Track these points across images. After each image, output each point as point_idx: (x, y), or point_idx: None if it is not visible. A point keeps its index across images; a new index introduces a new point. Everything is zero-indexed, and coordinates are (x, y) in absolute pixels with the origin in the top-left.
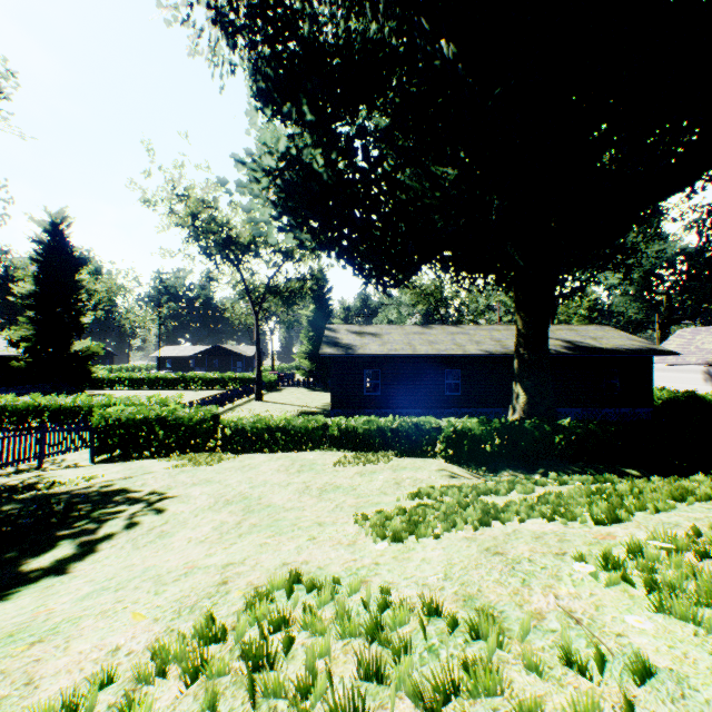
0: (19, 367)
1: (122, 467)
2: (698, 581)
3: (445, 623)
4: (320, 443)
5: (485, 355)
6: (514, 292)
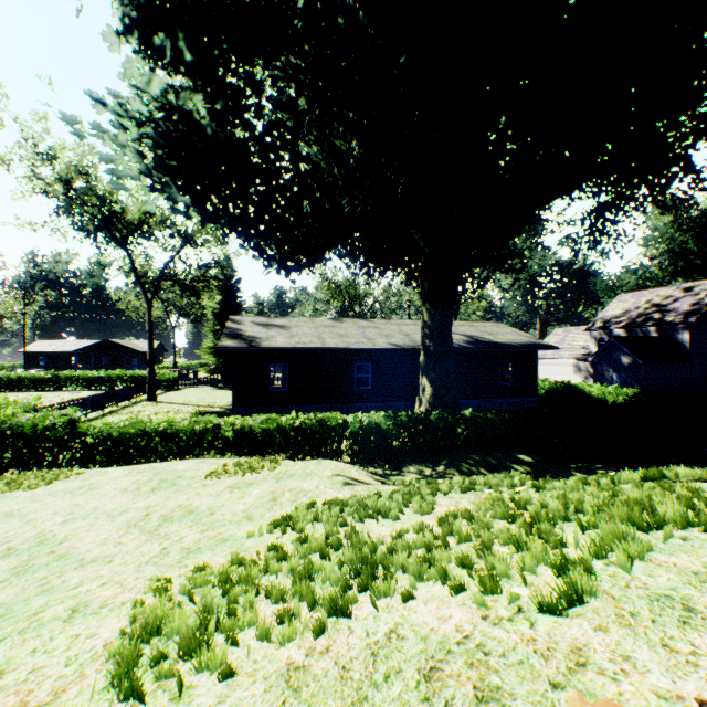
0: None
1: None
2: None
3: None
4: (211, 447)
5: (394, 348)
6: (421, 283)
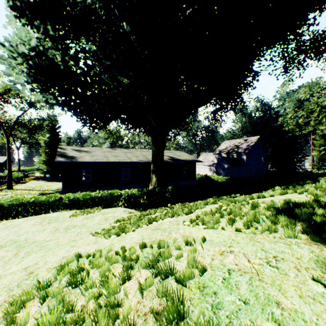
0: None
1: None
2: (213, 219)
3: (148, 249)
4: (58, 208)
5: (140, 162)
6: (151, 136)
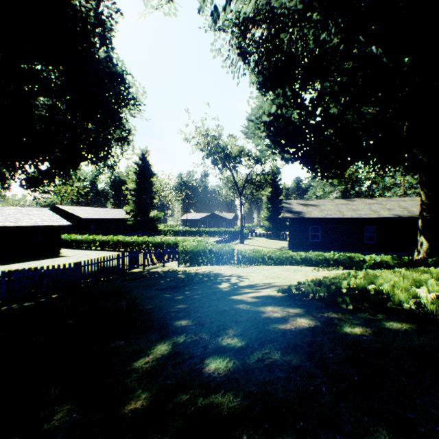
0: (130, 224)
1: (204, 267)
2: None
3: None
4: (290, 265)
5: (395, 217)
6: (418, 176)
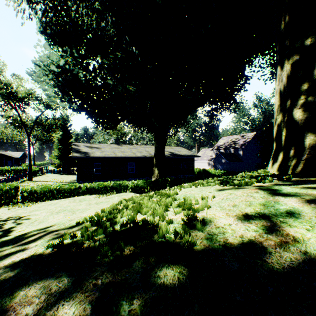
0: None
1: None
2: (188, 185)
3: None
4: (77, 195)
5: (143, 157)
6: (154, 134)
